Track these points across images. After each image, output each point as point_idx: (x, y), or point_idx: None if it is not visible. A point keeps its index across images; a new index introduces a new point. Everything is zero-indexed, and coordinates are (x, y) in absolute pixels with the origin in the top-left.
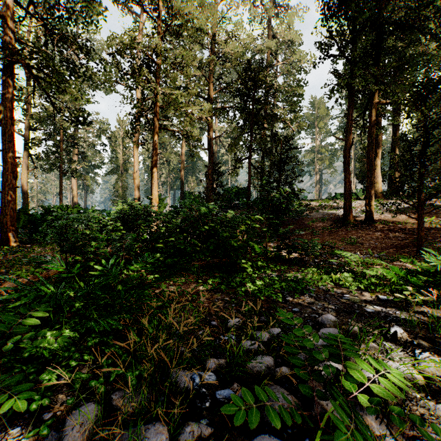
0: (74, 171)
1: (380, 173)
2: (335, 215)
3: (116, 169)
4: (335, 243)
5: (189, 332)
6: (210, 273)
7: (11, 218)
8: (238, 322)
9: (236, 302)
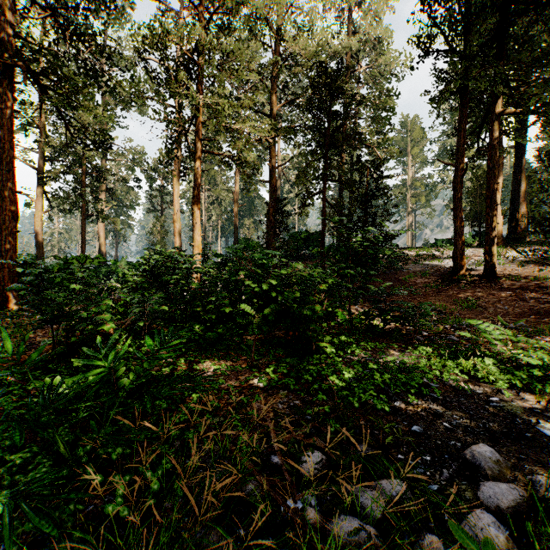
0: (99, 213)
1: (499, 212)
2: (441, 268)
3: (154, 211)
4: (445, 307)
5: (225, 500)
6: (270, 356)
7: (10, 272)
8: (319, 463)
9: (314, 414)
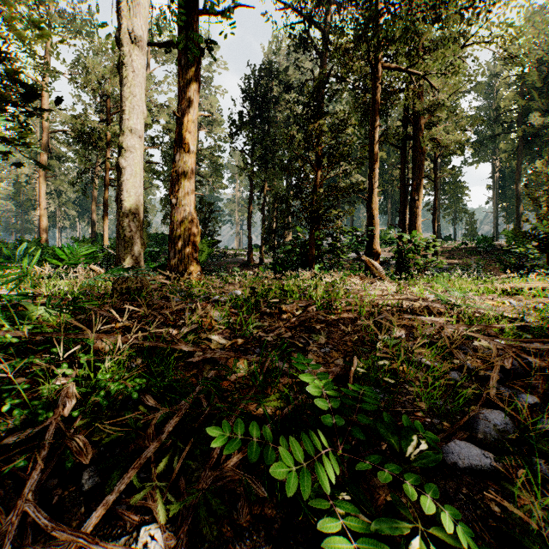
0: None
1: None
2: (244, 260)
3: None
4: None
5: None
6: None
7: None
8: None
9: None
